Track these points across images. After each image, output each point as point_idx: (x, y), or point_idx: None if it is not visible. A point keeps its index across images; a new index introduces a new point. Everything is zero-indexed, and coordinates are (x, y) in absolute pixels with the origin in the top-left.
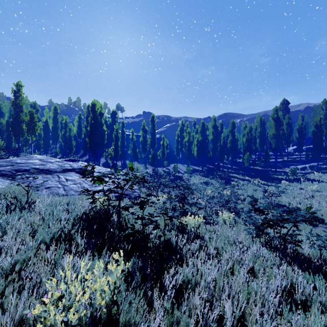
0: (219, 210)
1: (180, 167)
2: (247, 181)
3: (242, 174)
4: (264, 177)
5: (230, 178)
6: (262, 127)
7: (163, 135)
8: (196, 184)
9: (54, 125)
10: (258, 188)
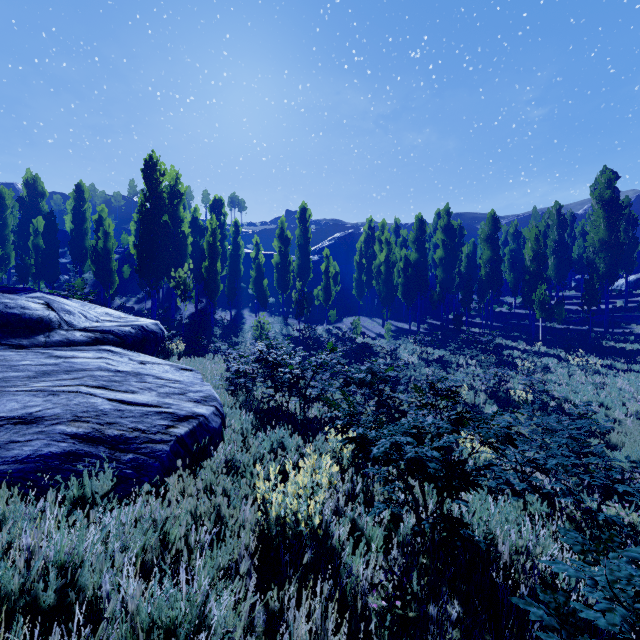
0: (599, 508)
1: (366, 324)
2: (551, 357)
3: (523, 340)
4: (587, 346)
5: (498, 349)
6: (562, 230)
7: (326, 250)
8: (413, 365)
9: (75, 228)
10: (601, 379)
